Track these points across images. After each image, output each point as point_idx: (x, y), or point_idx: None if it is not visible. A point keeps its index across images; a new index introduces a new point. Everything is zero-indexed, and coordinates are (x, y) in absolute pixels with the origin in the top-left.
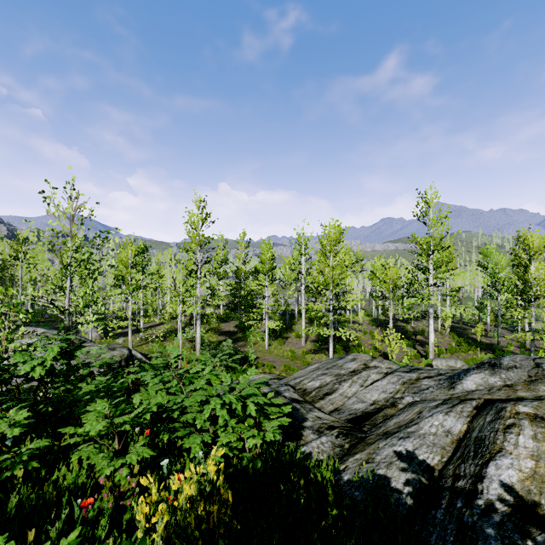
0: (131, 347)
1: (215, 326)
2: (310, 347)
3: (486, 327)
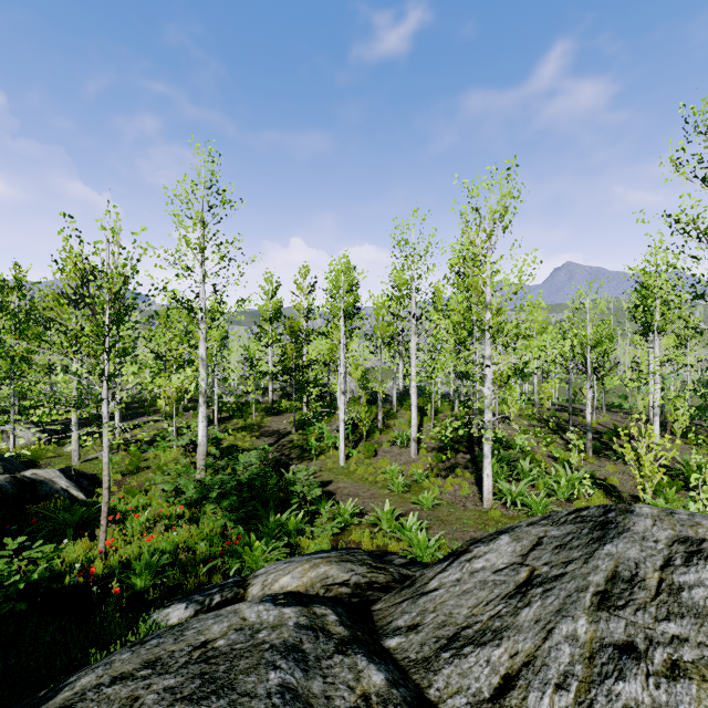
0: (77, 460)
1: (255, 421)
2: (428, 462)
3: (707, 423)
